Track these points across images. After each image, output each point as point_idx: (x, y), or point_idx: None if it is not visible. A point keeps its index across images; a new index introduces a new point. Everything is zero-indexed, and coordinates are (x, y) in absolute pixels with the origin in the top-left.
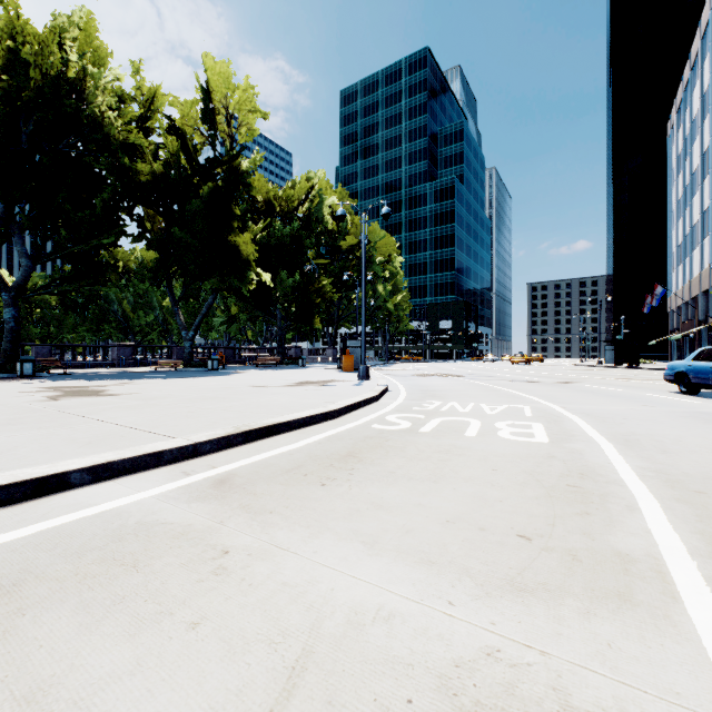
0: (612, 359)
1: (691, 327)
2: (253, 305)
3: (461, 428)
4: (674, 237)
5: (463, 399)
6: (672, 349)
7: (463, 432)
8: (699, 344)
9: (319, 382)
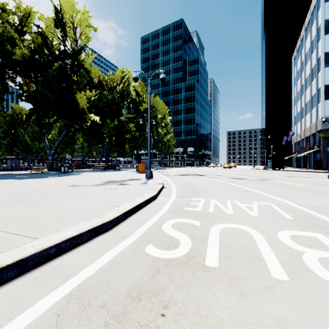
0: (271, 166)
1: (305, 151)
2: (91, 137)
3: (251, 251)
4: (296, 109)
5: (218, 196)
6: (294, 161)
7: (260, 262)
8: (309, 159)
9: (120, 181)
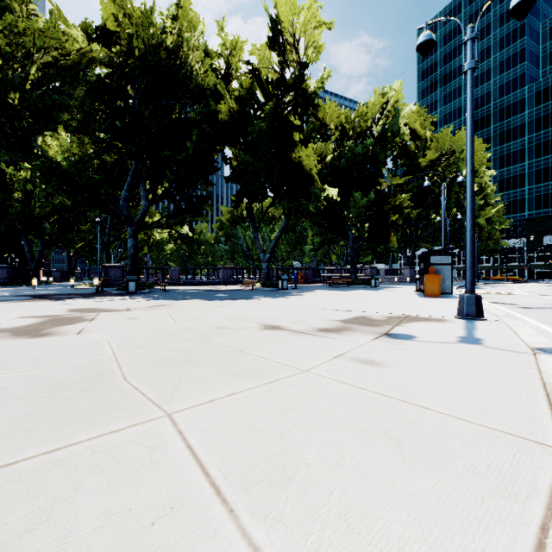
0: None
1: None
2: (325, 227)
3: None
4: None
5: None
6: None
7: None
8: None
9: (383, 320)
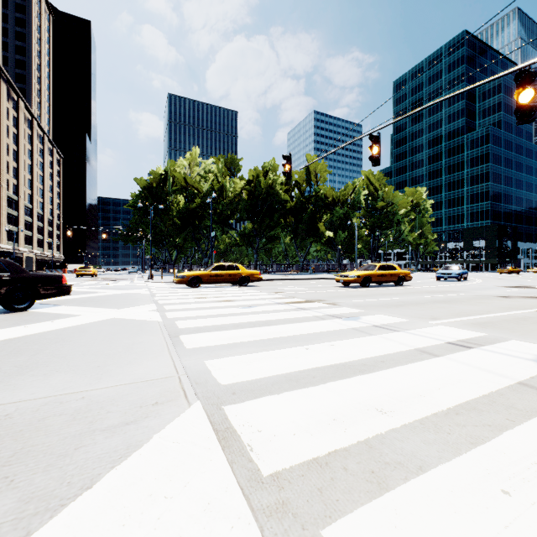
0: None
1: None
2: (326, 246)
3: None
4: None
5: None
6: None
7: None
8: None
9: None
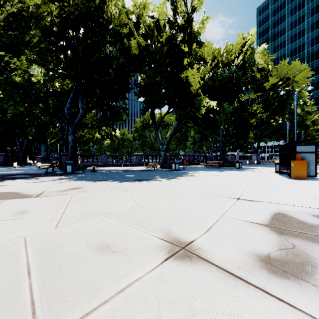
0: None
1: None
2: (203, 128)
3: None
4: None
5: None
6: None
7: None
8: None
9: None
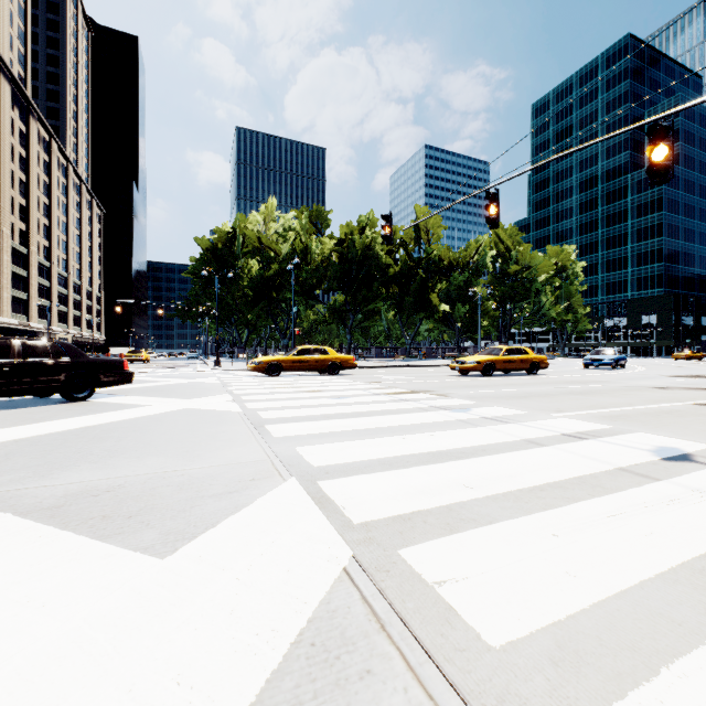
0: None
1: None
2: (441, 324)
3: None
4: None
5: None
6: None
7: None
8: None
9: None
